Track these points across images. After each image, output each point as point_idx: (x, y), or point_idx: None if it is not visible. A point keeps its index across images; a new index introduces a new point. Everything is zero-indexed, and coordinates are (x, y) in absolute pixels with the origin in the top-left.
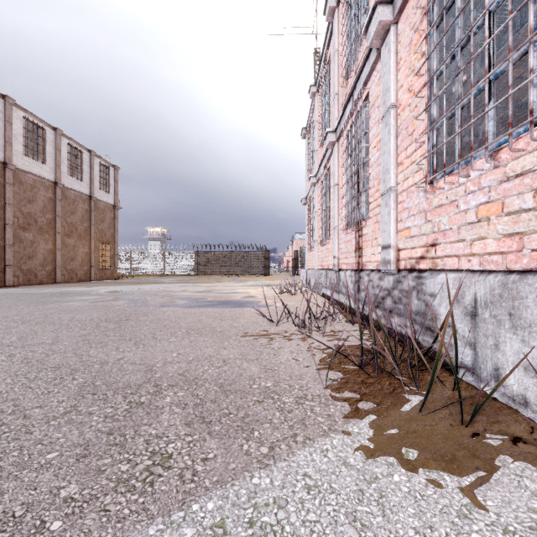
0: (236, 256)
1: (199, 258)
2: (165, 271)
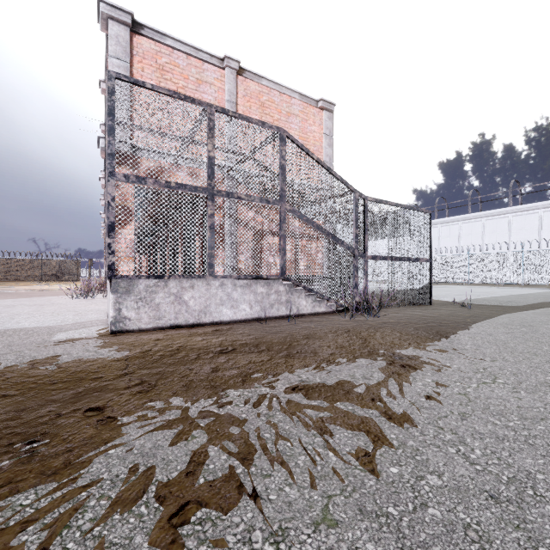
0: (47, 263)
1: None
2: None
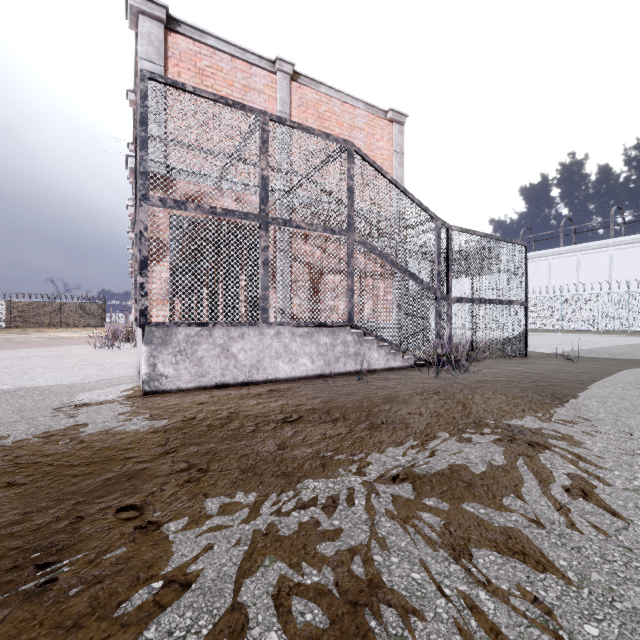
0: (67, 307)
1: (13, 309)
2: None
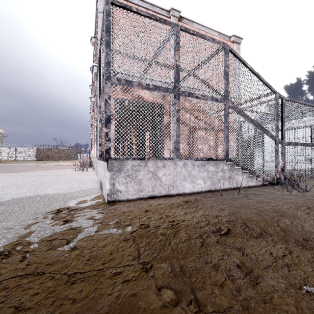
0: (61, 151)
1: (39, 152)
2: (16, 158)
